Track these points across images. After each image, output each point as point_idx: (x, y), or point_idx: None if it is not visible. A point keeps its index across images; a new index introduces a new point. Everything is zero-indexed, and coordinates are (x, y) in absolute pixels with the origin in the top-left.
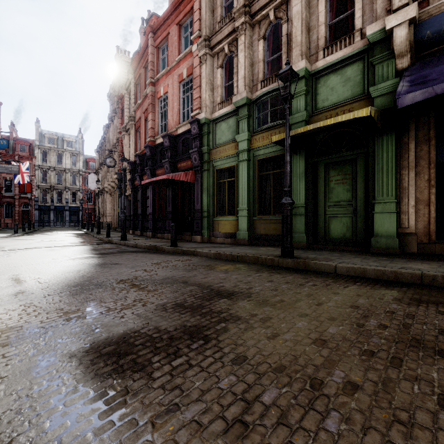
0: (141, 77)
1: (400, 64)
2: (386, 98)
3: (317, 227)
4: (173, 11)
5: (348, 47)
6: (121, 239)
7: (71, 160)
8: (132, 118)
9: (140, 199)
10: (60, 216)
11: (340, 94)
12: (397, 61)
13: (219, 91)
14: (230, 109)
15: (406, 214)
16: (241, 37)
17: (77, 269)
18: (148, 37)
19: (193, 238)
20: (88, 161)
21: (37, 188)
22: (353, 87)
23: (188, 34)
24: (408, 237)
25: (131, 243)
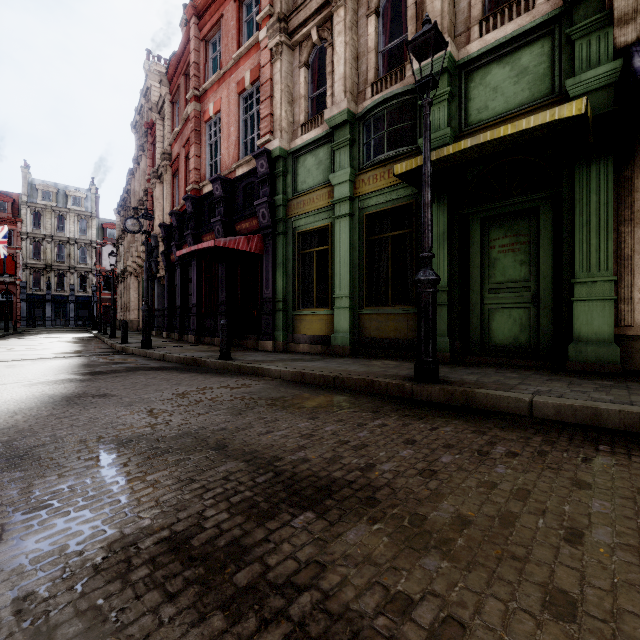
0: (180, 90)
1: (622, 37)
2: (597, 97)
3: (468, 327)
4: None
5: (524, 15)
6: (141, 347)
7: (78, 226)
8: (167, 157)
9: (178, 283)
10: (62, 310)
11: (510, 98)
12: (616, 31)
13: (303, 105)
14: (321, 132)
15: (630, 303)
16: (338, 11)
17: (15, 409)
18: (189, 24)
19: (260, 344)
20: (105, 227)
21: (25, 267)
22: (533, 83)
23: (253, 16)
24: (634, 343)
25: (156, 353)
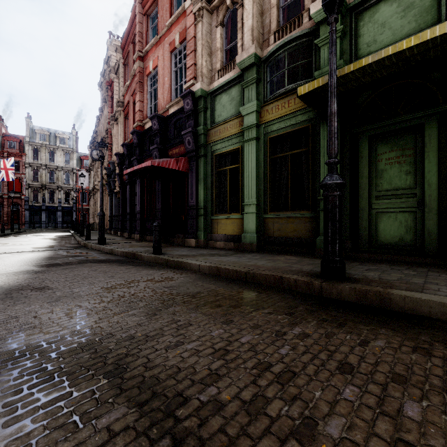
0: (129, 55)
1: None
2: None
3: (357, 228)
4: None
5: None
6: (98, 243)
7: (64, 158)
8: (121, 104)
9: (128, 196)
10: (52, 216)
11: (397, 30)
12: None
13: (219, 56)
14: (233, 75)
15: None
16: None
17: None
18: (135, 4)
19: (186, 241)
20: (82, 159)
21: (28, 187)
22: (419, 15)
23: None
24: None
25: (106, 248)
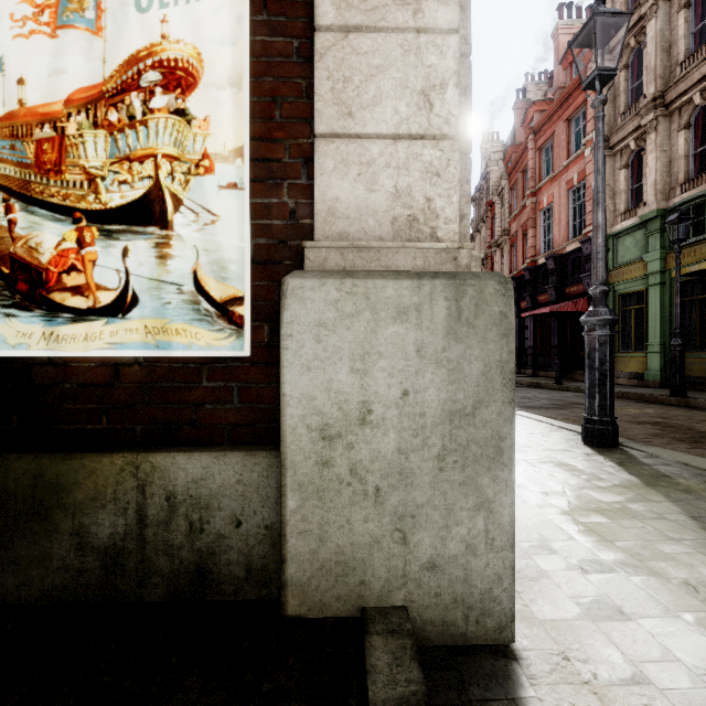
0: (517, 182)
1: None
2: None
3: None
4: (559, 106)
5: None
6: None
7: None
8: (506, 232)
9: (516, 329)
10: None
11: None
12: None
13: (622, 198)
14: (637, 220)
15: None
16: (649, 136)
17: None
18: (526, 138)
19: None
20: None
21: None
22: None
23: (580, 127)
24: None
25: None
